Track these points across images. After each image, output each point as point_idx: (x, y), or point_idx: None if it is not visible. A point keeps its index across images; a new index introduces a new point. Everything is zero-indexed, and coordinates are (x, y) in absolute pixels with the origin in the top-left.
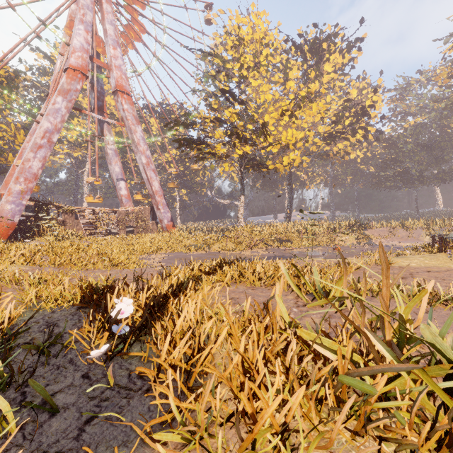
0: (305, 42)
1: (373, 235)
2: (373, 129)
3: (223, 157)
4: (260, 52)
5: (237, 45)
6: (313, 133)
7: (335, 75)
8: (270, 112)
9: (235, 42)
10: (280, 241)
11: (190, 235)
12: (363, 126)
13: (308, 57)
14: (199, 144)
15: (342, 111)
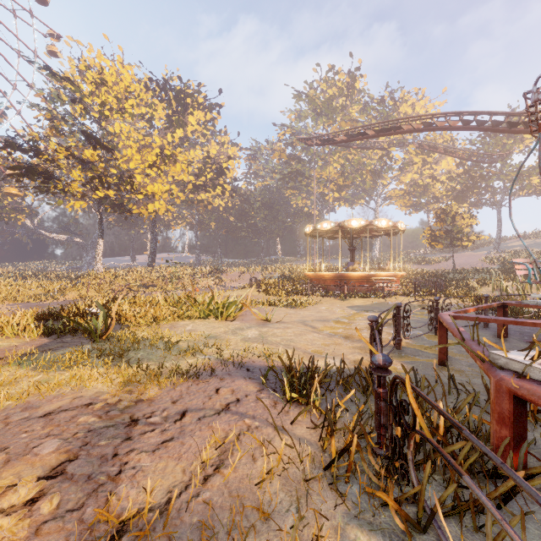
0: (170, 88)
1: (227, 279)
2: (229, 188)
3: (79, 195)
4: (125, 97)
5: (99, 83)
6: (177, 188)
7: (199, 127)
8: (136, 158)
9: (96, 79)
10: (146, 287)
11: (24, 283)
12: (222, 183)
13: (173, 103)
14: (48, 179)
15: (204, 166)
